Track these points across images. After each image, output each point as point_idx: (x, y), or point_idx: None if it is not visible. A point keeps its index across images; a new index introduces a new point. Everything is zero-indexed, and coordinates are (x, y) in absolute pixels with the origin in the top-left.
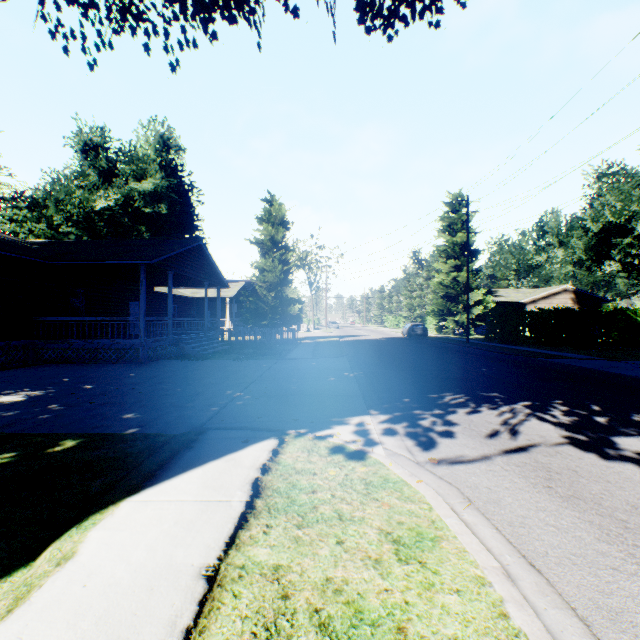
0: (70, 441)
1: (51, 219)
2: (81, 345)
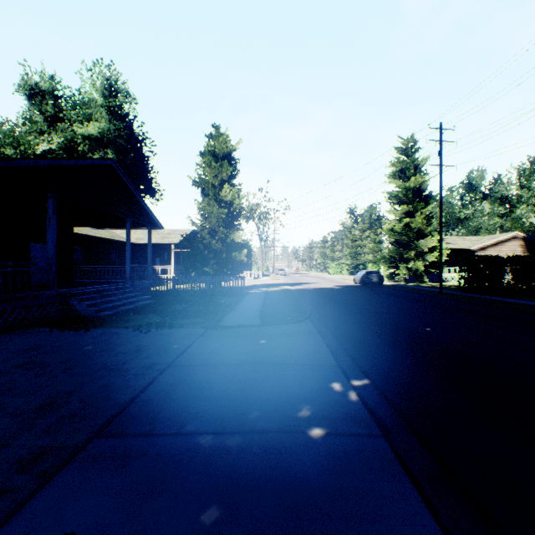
0: None
1: None
2: None
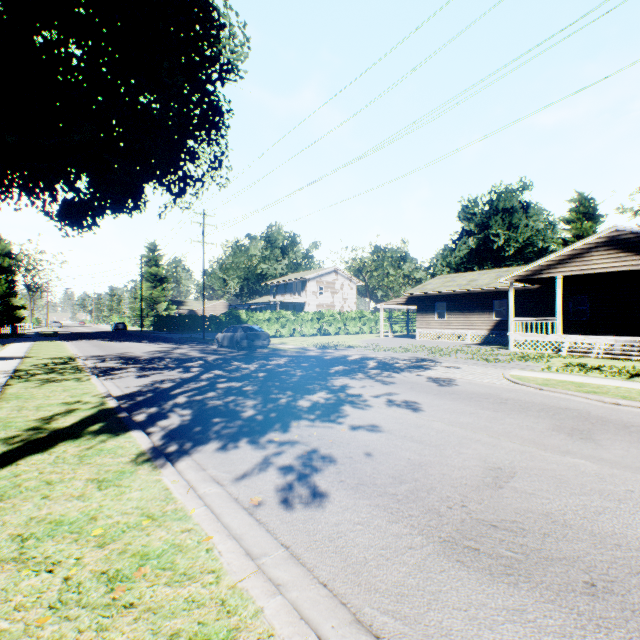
0: None
1: None
2: None
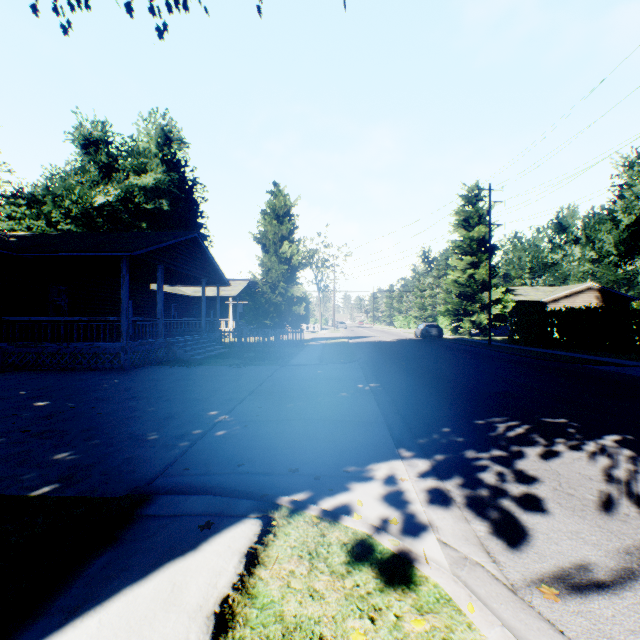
0: None
1: (50, 216)
2: (56, 349)
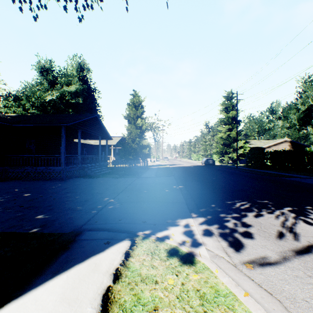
0: None
1: (25, 106)
2: (30, 170)
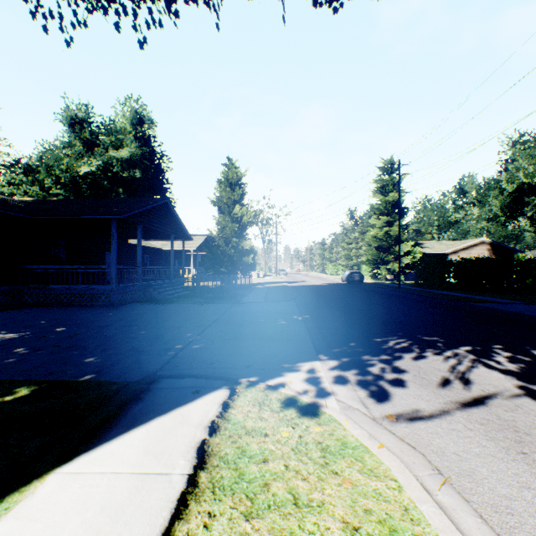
0: (23, 389)
1: (43, 182)
2: (60, 290)
